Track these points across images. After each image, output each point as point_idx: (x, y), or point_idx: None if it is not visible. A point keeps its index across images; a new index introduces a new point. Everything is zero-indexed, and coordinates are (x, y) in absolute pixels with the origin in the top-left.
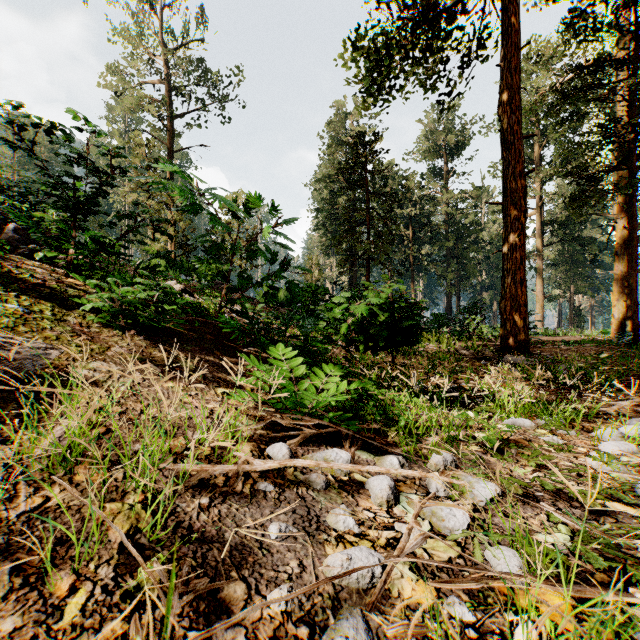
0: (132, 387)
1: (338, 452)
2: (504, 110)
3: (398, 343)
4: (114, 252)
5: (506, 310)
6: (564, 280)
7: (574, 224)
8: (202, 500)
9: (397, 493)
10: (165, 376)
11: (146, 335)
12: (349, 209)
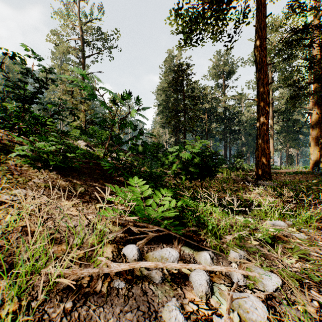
0: (38, 206)
1: (170, 251)
2: (257, 50)
3: (204, 175)
4: (43, 123)
5: (258, 156)
6: (284, 141)
7: (289, 112)
8: (66, 304)
9: (212, 285)
10: (64, 197)
11: (58, 171)
12: (175, 104)
